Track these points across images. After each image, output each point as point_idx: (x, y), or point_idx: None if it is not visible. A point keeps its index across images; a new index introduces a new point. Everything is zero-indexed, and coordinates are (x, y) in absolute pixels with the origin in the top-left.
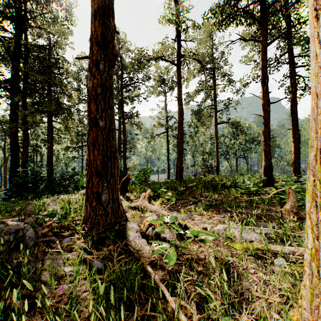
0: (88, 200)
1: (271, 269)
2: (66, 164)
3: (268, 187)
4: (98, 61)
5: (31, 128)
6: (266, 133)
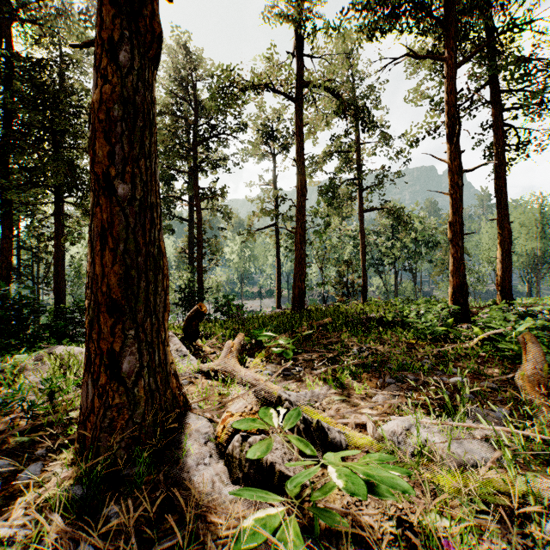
0: (89, 370)
1: None
2: None
3: (461, 325)
4: (114, 42)
5: (28, 215)
6: (456, 226)
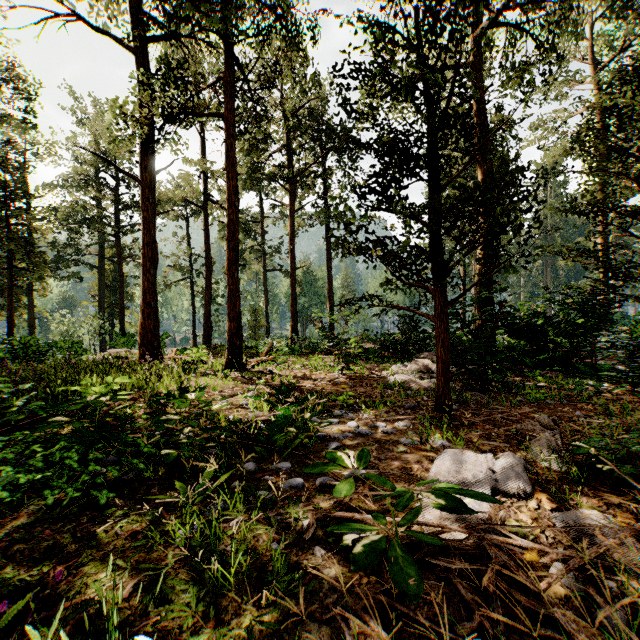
0: (144, 347)
1: None
2: None
3: None
4: (150, 270)
5: None
6: (293, 297)
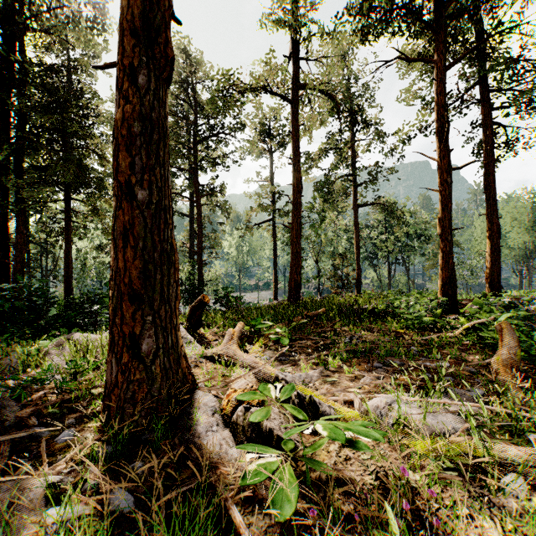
0: (113, 350)
1: (499, 505)
2: (99, 274)
3: (450, 316)
4: (134, 68)
5: (37, 211)
6: (445, 221)
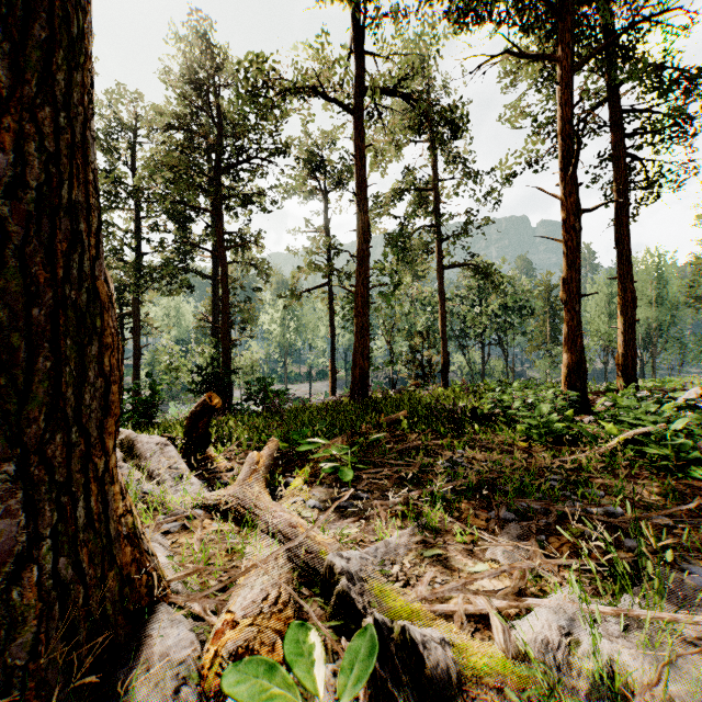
0: None
1: None
2: None
3: (580, 417)
4: None
5: None
6: (572, 284)
